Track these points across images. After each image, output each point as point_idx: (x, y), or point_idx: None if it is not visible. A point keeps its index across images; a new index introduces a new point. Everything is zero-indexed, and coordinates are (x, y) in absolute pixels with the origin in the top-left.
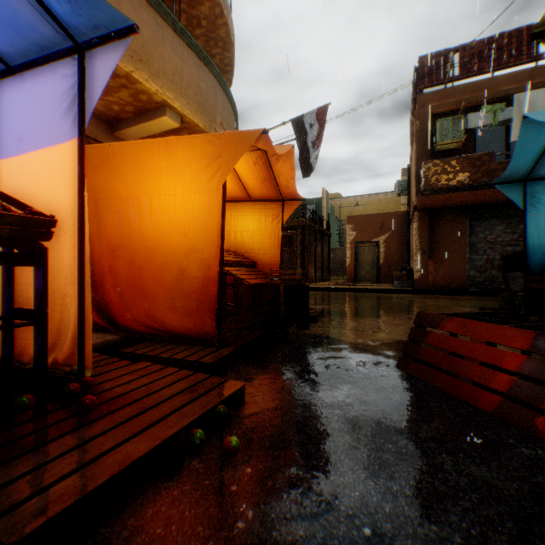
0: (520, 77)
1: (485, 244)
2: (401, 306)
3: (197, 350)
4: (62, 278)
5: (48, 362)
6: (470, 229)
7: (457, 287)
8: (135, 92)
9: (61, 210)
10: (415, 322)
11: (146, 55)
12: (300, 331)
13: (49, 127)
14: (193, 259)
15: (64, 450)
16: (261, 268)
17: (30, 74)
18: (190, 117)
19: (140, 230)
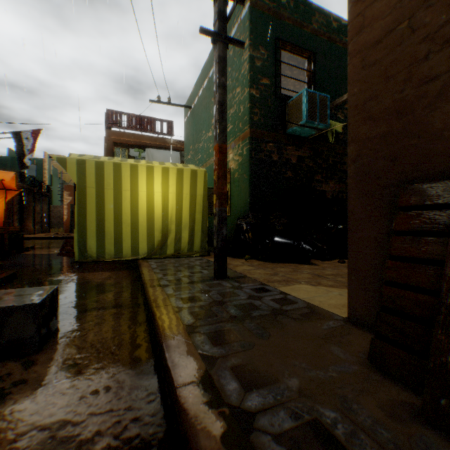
0: (152, 139)
1: None
2: None
3: None
4: None
5: None
6: None
7: None
8: None
9: None
10: (65, 242)
11: None
12: (20, 254)
13: None
14: None
15: None
16: None
17: None
18: None
19: None
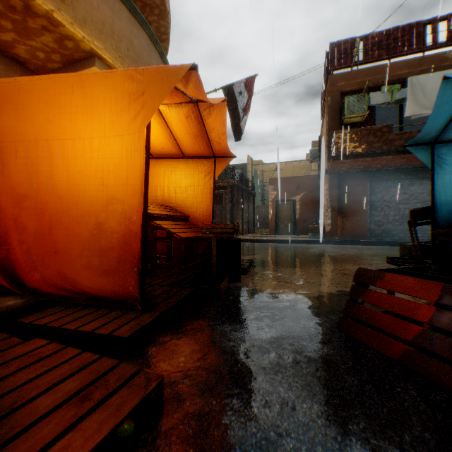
0: (411, 64)
1: (383, 203)
2: (319, 255)
3: (115, 316)
4: None
5: None
6: (371, 190)
7: (360, 238)
8: (60, 37)
9: None
10: (355, 279)
11: None
12: (231, 284)
13: None
14: (113, 211)
15: None
16: (194, 222)
17: None
18: None
19: (51, 178)
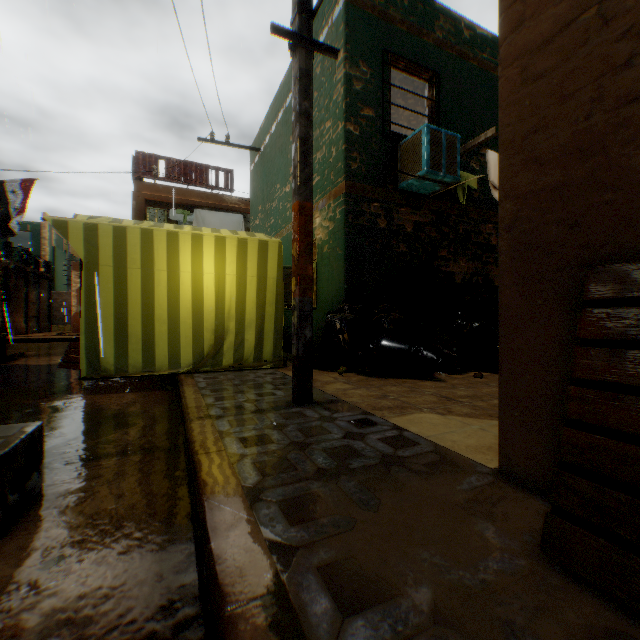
0: (203, 196)
1: None
2: None
3: None
4: None
5: None
6: None
7: None
8: None
9: None
10: (69, 347)
11: None
12: (0, 365)
13: None
14: None
15: None
16: None
17: None
18: None
19: None
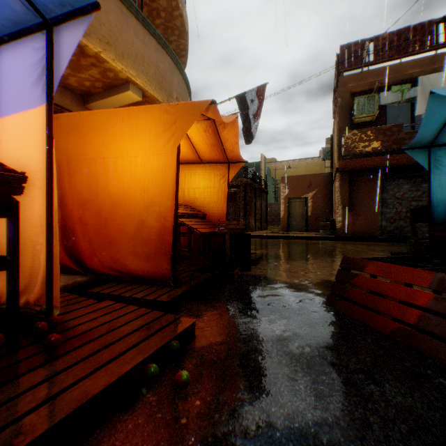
0: (423, 63)
1: (394, 200)
2: (326, 250)
3: (155, 290)
4: (33, 228)
5: (20, 303)
6: (382, 187)
7: (372, 235)
8: (104, 70)
9: (32, 168)
10: (341, 265)
11: (112, 39)
12: (243, 272)
13: (22, 94)
14: (152, 211)
15: (27, 387)
16: (211, 219)
17: (5, 48)
18: (150, 92)
19: (106, 186)
